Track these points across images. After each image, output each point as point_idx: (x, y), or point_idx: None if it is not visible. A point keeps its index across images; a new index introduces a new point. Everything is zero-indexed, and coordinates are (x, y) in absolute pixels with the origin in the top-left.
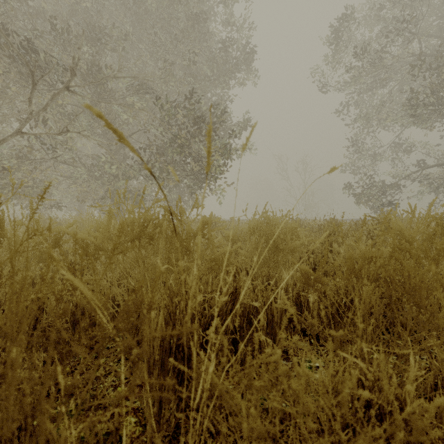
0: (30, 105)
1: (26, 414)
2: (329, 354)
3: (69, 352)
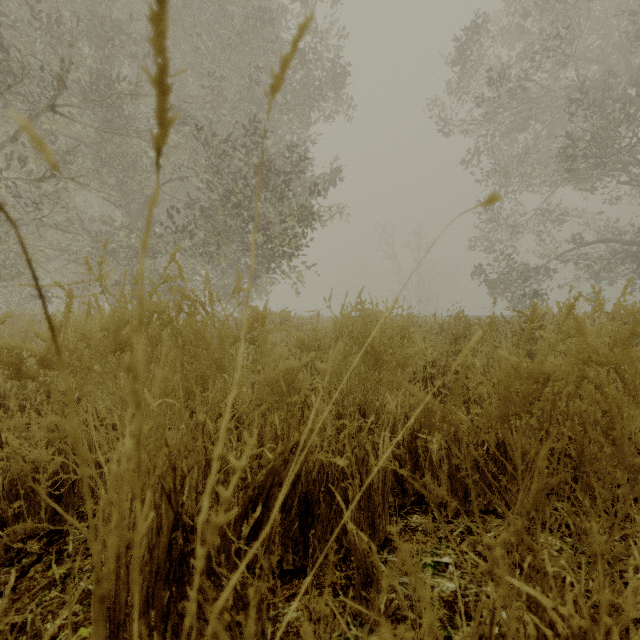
0: None
1: None
2: (465, 539)
3: None
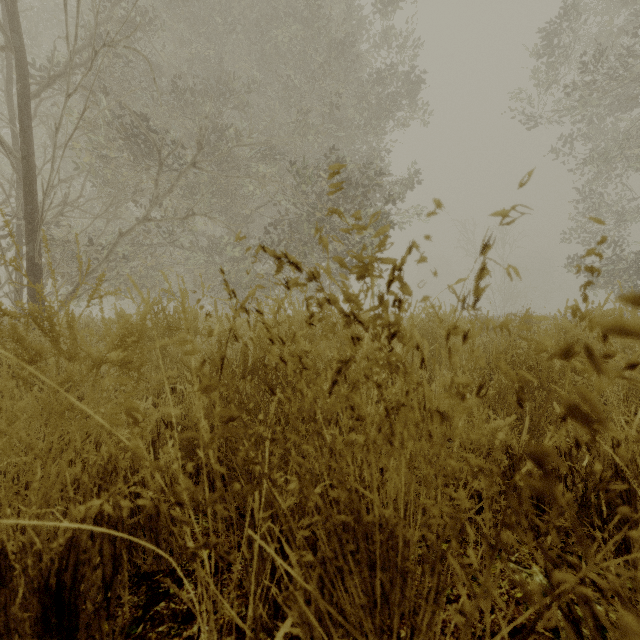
0: (156, 188)
1: (278, 417)
2: None
3: (294, 390)
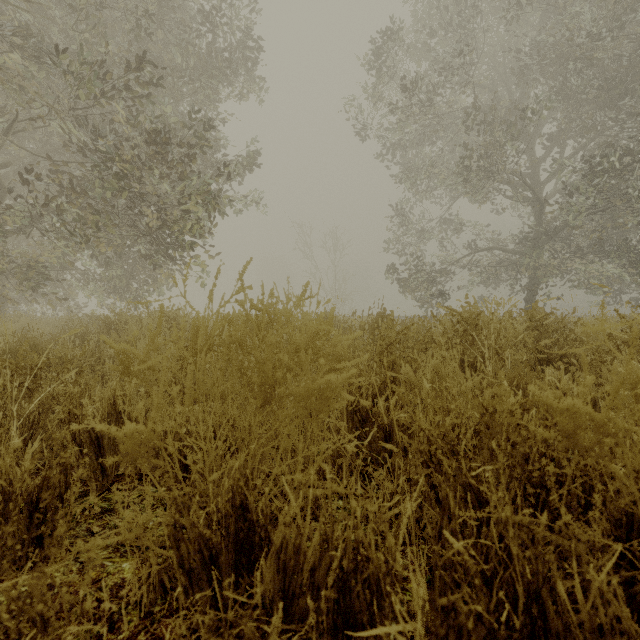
0: None
1: None
2: None
3: None
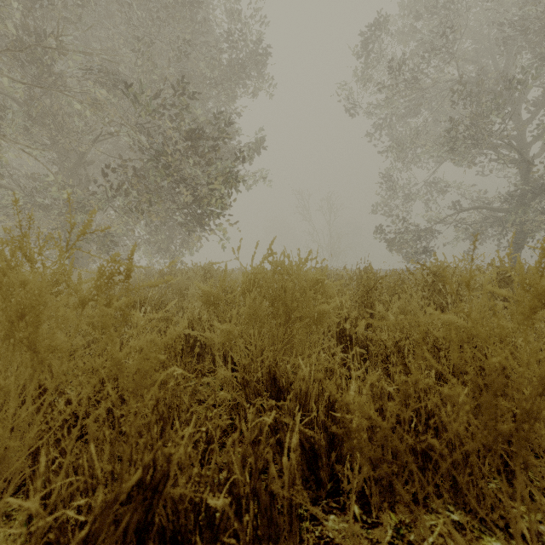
0: None
1: None
2: None
3: None
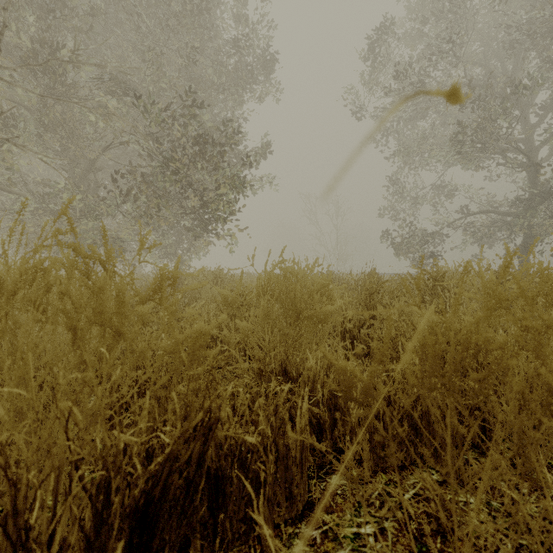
0: None
1: None
2: (385, 505)
3: None
